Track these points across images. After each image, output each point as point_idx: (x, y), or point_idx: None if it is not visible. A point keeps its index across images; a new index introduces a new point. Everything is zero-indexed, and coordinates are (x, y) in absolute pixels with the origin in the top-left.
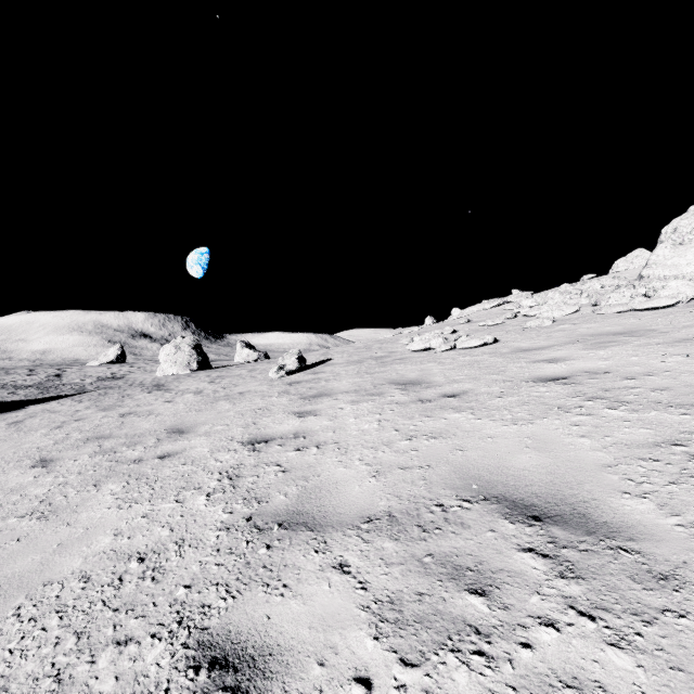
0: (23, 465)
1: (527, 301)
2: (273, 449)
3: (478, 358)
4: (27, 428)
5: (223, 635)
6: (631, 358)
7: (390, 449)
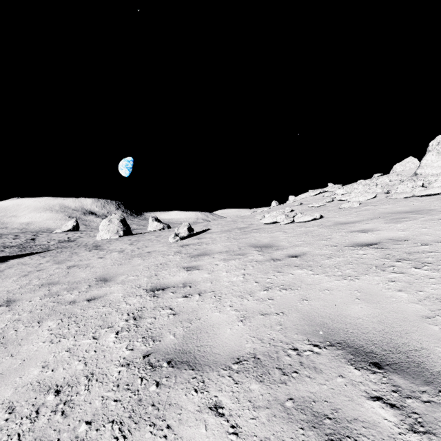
0: None
1: (340, 191)
2: (168, 295)
3: (310, 229)
4: (5, 276)
5: None
6: (422, 229)
7: (253, 298)
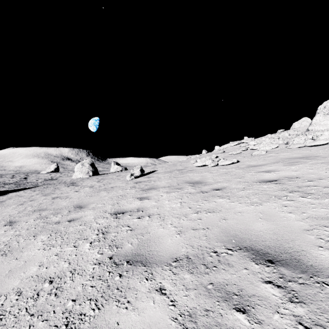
0: (0, 224)
1: (252, 142)
2: (126, 217)
3: (230, 170)
4: (6, 205)
5: None
6: (309, 170)
7: (187, 218)
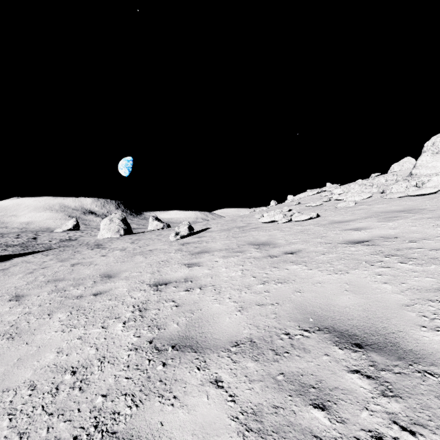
0: (3, 299)
1: (337, 190)
2: (170, 289)
3: (307, 227)
4: (10, 273)
5: (127, 439)
6: (411, 227)
7: (250, 290)
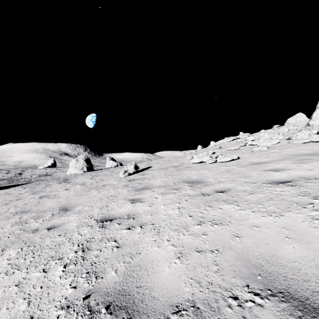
0: None
1: (250, 138)
2: (114, 227)
3: (231, 167)
4: None
5: None
6: None
7: (188, 232)
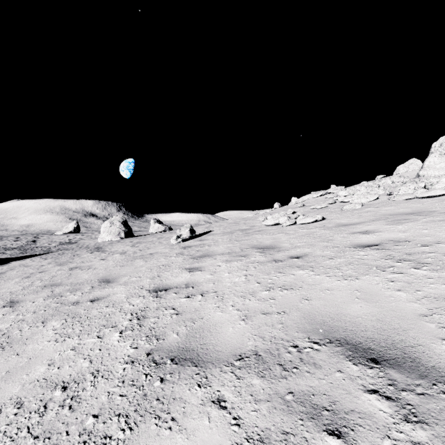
0: None
1: (342, 192)
2: (170, 296)
3: (312, 230)
4: (7, 278)
5: None
6: (422, 231)
7: (255, 298)
